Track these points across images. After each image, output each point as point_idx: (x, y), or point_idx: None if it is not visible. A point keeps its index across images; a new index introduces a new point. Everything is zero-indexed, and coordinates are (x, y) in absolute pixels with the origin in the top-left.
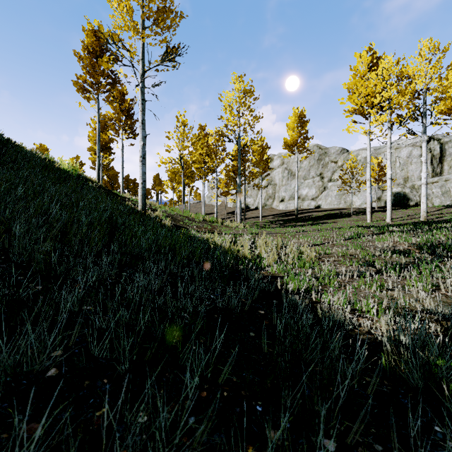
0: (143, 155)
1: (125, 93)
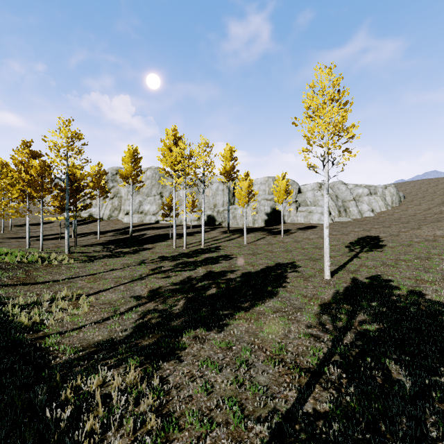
0: None
1: None
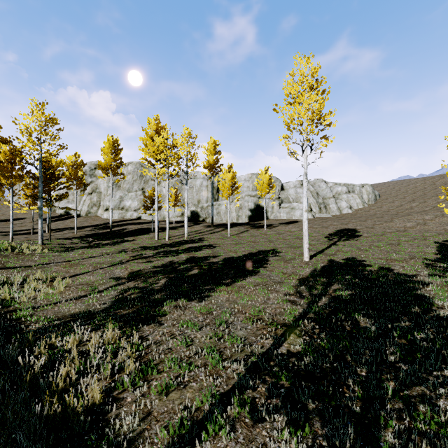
0: None
1: None
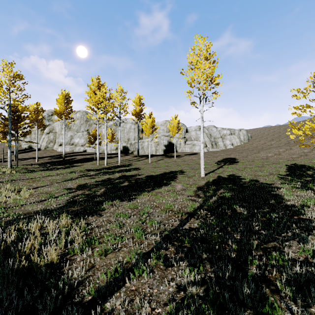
0: None
1: None
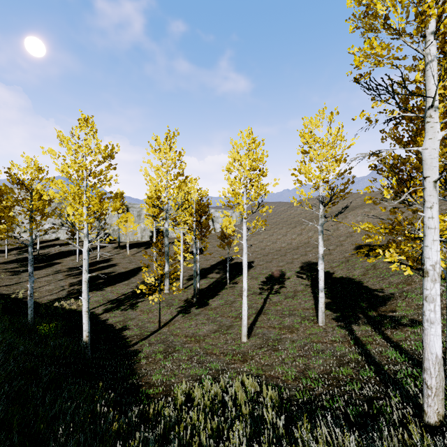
0: None
1: None
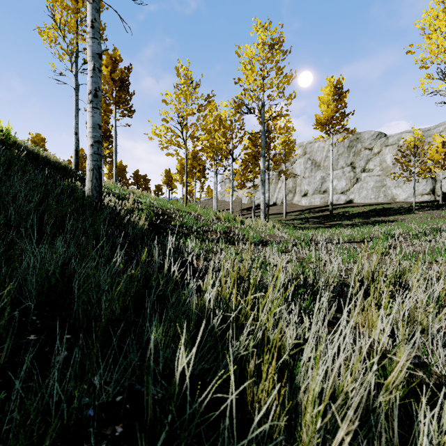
0: (93, 89)
1: (118, 60)
